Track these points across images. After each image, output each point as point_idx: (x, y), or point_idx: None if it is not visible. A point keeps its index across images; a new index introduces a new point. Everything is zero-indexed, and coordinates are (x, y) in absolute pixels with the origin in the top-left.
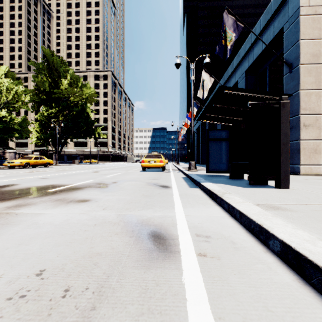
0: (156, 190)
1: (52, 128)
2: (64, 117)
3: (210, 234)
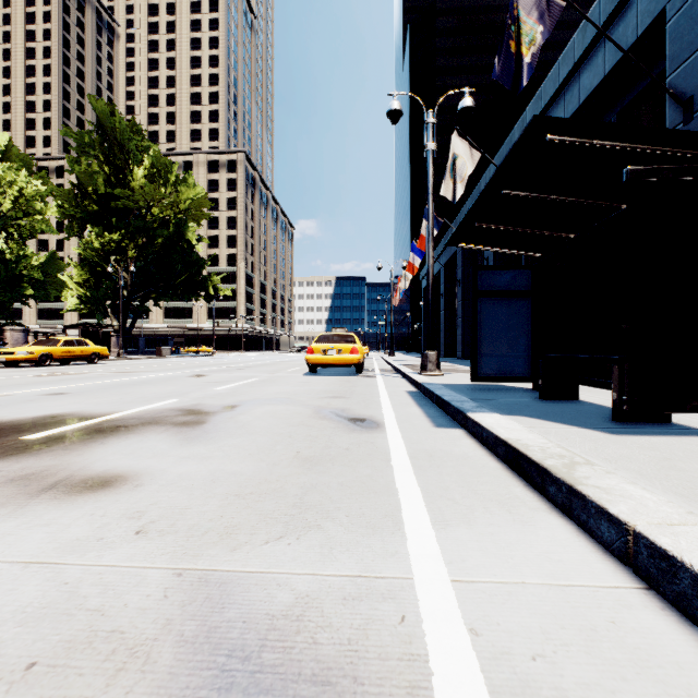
0: (339, 438)
1: (113, 277)
2: (138, 253)
3: None
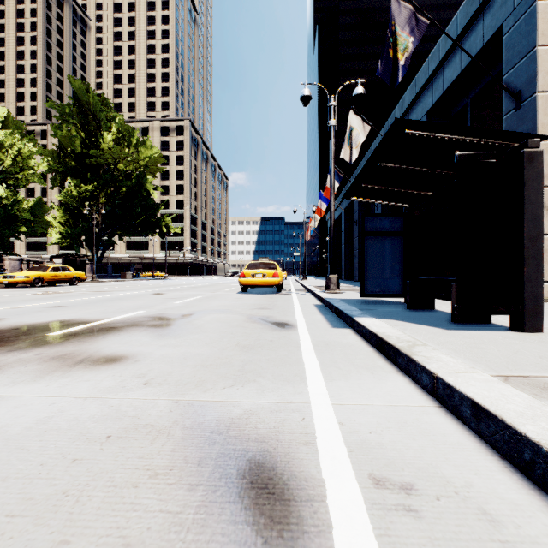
0: (266, 334)
1: (87, 217)
2: (107, 199)
3: (411, 477)
